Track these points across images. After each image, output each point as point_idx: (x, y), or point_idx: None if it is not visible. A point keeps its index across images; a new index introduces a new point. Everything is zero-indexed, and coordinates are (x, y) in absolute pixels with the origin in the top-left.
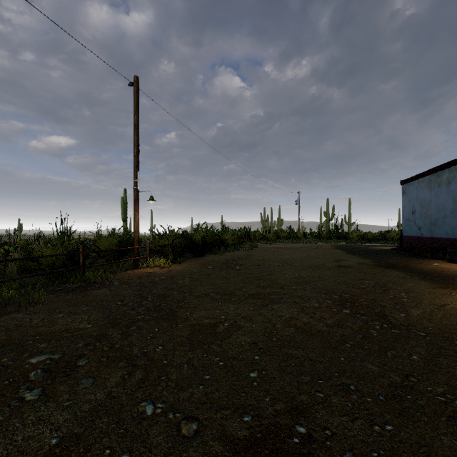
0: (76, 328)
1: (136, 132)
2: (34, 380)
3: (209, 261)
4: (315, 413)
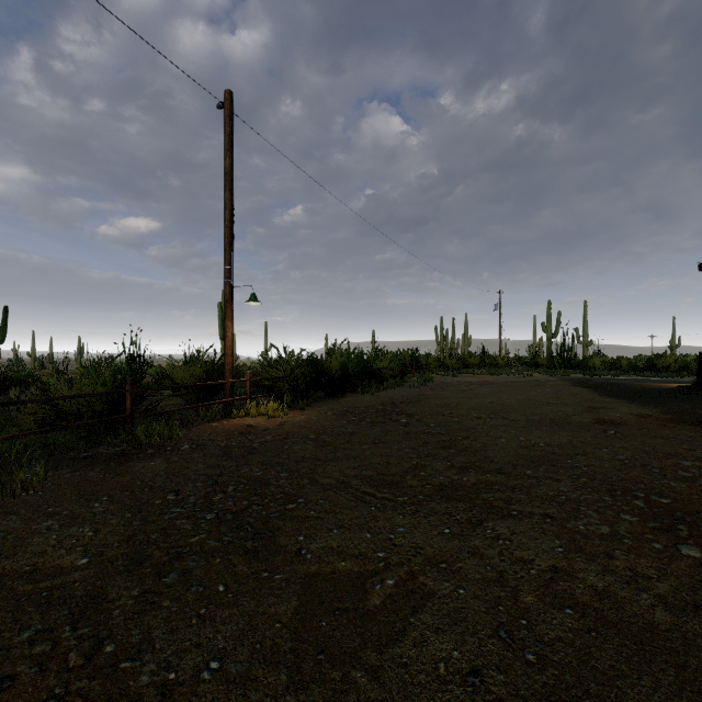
0: (54, 566)
1: (228, 186)
2: None
3: (352, 406)
4: None
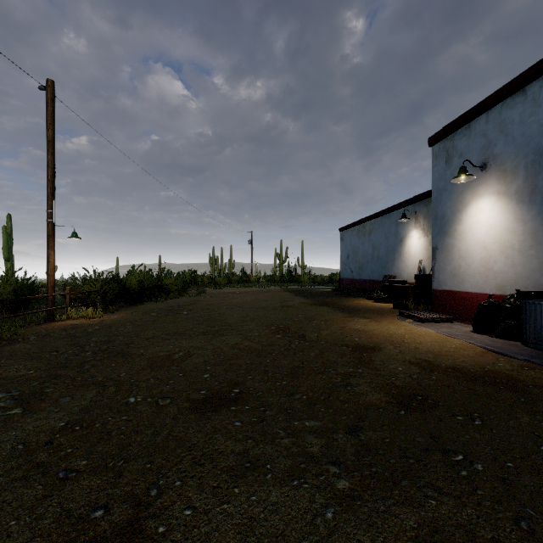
0: (16, 375)
1: (50, 150)
2: (7, 407)
3: (150, 309)
4: (246, 384)
